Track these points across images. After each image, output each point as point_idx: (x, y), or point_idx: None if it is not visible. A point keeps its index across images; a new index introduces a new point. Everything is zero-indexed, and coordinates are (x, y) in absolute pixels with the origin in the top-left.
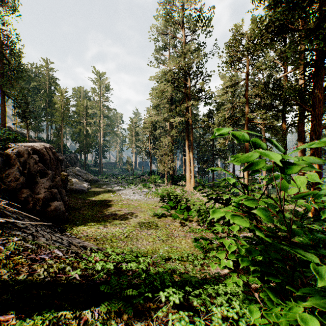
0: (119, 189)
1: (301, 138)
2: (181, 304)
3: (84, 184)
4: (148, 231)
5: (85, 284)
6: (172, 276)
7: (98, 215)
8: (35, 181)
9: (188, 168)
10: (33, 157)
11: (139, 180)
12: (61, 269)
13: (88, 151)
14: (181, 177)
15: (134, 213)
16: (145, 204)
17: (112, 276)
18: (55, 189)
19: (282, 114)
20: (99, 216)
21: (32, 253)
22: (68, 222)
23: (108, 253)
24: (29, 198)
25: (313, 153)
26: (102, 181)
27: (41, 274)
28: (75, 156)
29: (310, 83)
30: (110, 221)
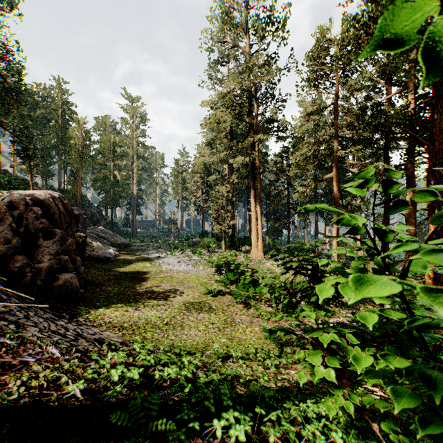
0: (159, 256)
1: (411, 185)
2: (248, 437)
3: (110, 250)
4: (199, 315)
5: (89, 408)
6: (233, 386)
7: (128, 292)
8: (36, 243)
9: (254, 227)
10: (34, 210)
11: (186, 244)
12: (52, 380)
13: (116, 204)
14: (244, 239)
15: (179, 290)
16: (194, 277)
17: (135, 392)
18: (66, 256)
19: (384, 152)
20: (128, 294)
21: (9, 355)
22: (84, 302)
23: (136, 350)
24: (26, 268)
25: (431, 203)
26: (136, 246)
27: (14, 392)
28: (98, 211)
29: (427, 105)
30: (144, 301)
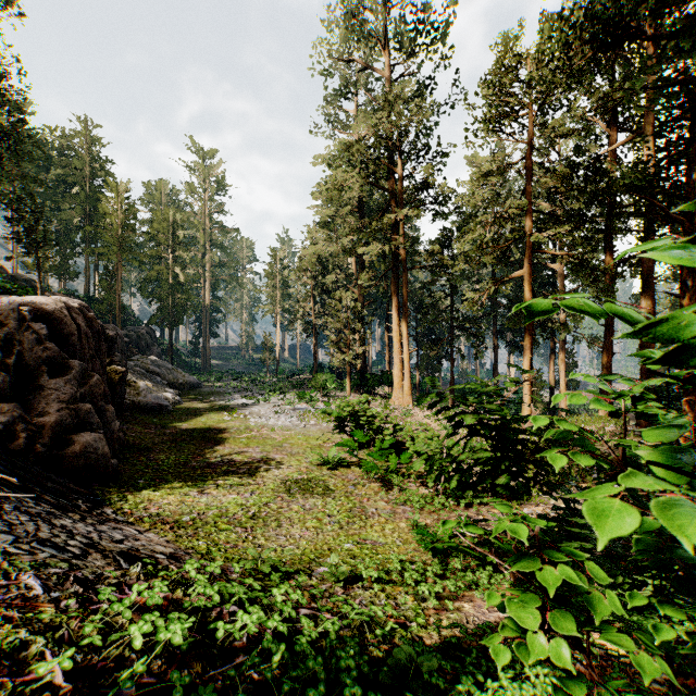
0: (245, 403)
1: (649, 290)
2: None
3: (167, 393)
4: (307, 501)
5: None
6: (363, 639)
7: (192, 463)
8: (37, 383)
9: (398, 357)
10: (34, 328)
11: (289, 384)
12: (11, 651)
13: (177, 321)
14: (381, 376)
15: (276, 459)
16: (301, 437)
17: (173, 672)
18: (87, 404)
19: (605, 236)
20: (193, 466)
21: None
22: (117, 481)
23: None
24: (18, 425)
25: None
26: (208, 387)
27: None
28: (149, 331)
29: (680, 157)
30: (218, 477)
